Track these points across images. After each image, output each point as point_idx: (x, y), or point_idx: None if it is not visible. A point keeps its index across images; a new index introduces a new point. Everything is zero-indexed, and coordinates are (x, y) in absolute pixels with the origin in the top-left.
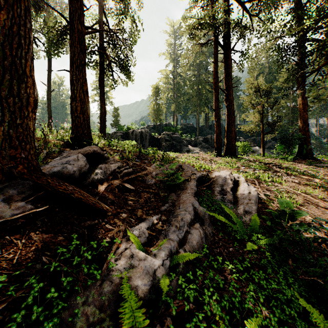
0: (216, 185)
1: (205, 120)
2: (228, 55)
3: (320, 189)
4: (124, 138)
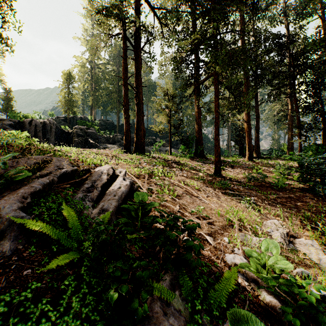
0: (88, 182)
1: None
2: (138, 54)
3: (200, 181)
4: (17, 128)
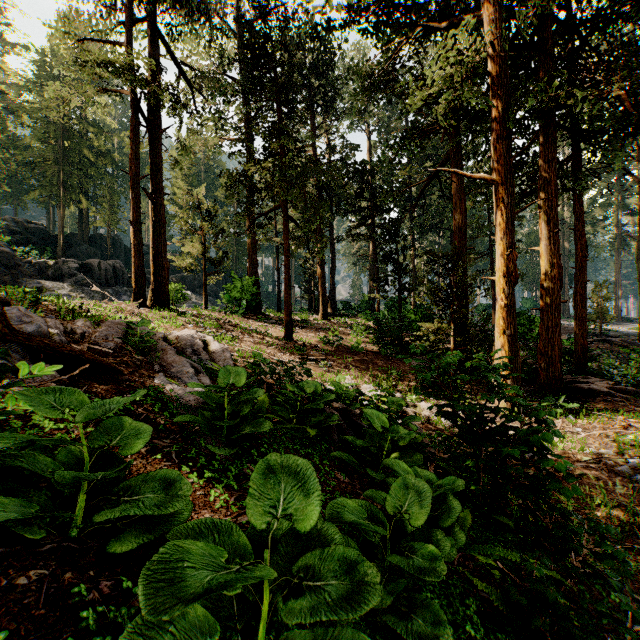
0: (185, 347)
1: (80, 222)
2: (157, 137)
3: (272, 347)
4: None
